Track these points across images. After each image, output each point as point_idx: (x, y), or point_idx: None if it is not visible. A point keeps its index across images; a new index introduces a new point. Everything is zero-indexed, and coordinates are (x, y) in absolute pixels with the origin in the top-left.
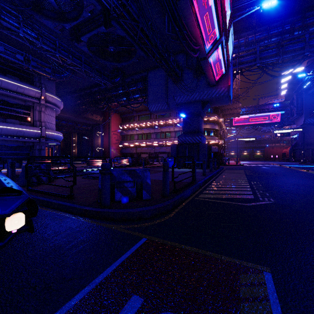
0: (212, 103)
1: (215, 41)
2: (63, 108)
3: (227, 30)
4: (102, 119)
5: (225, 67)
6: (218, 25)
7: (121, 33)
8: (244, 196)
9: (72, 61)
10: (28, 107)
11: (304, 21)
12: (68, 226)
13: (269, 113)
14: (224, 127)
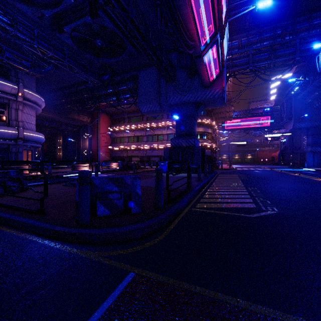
0: (206, 105)
1: (211, 39)
2: (45, 107)
3: (223, 27)
4: (90, 120)
5: (219, 68)
6: (214, 21)
7: (110, 25)
8: (245, 205)
9: (53, 54)
10: (3, 105)
11: (295, 27)
12: (29, 257)
13: (259, 117)
14: (217, 131)
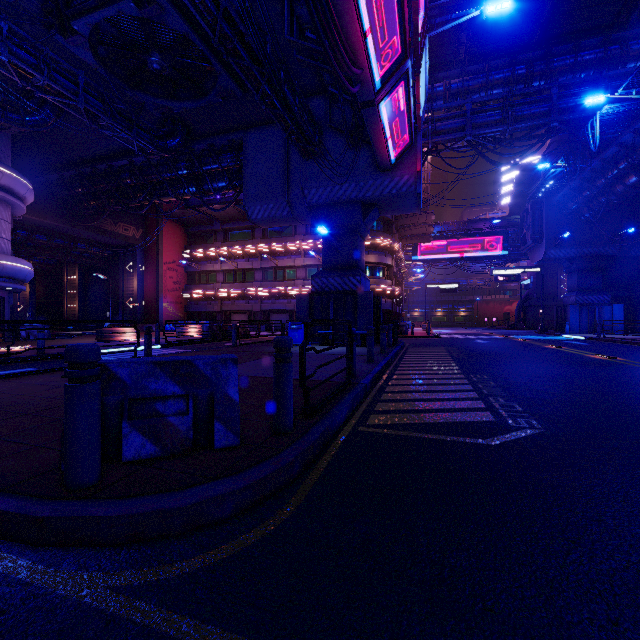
0: (383, 209)
1: (394, 68)
2: (37, 202)
3: (419, 45)
4: (141, 235)
5: (411, 133)
6: (402, 29)
7: (179, 24)
8: (472, 416)
9: (49, 81)
10: None
11: (550, 63)
12: None
13: (482, 237)
14: (403, 262)
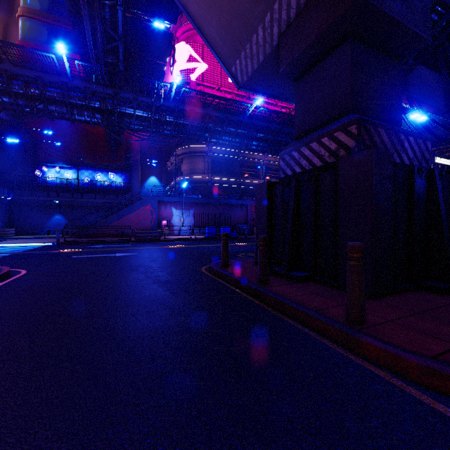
0: None
1: None
2: None
3: None
4: None
5: None
6: None
7: None
8: None
9: None
10: None
11: None
12: None
13: None
14: None
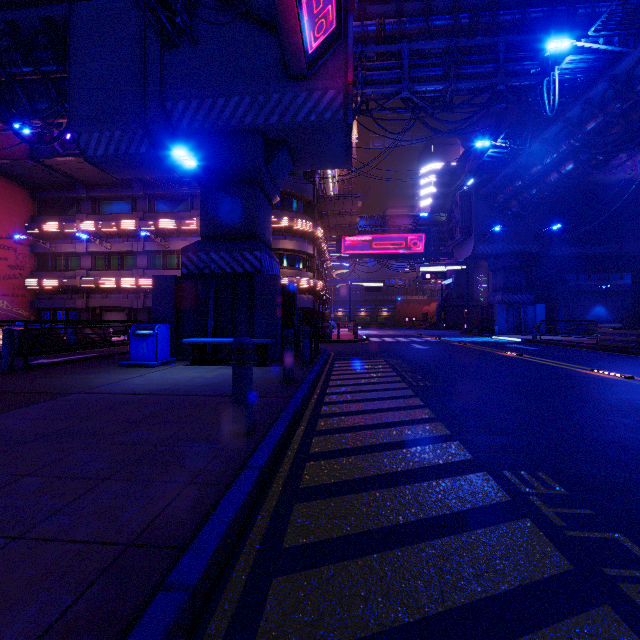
0: (298, 155)
1: None
2: None
3: None
4: None
5: (339, 7)
6: None
7: None
8: None
9: None
10: None
11: (496, 15)
12: None
13: (406, 235)
14: (327, 254)
